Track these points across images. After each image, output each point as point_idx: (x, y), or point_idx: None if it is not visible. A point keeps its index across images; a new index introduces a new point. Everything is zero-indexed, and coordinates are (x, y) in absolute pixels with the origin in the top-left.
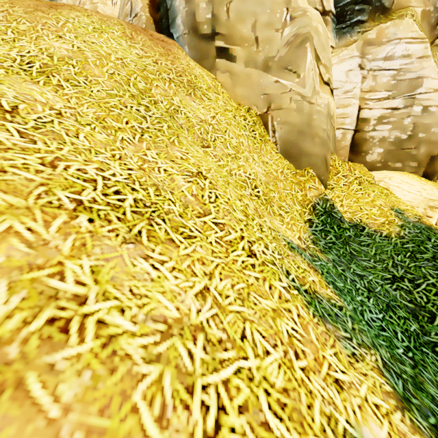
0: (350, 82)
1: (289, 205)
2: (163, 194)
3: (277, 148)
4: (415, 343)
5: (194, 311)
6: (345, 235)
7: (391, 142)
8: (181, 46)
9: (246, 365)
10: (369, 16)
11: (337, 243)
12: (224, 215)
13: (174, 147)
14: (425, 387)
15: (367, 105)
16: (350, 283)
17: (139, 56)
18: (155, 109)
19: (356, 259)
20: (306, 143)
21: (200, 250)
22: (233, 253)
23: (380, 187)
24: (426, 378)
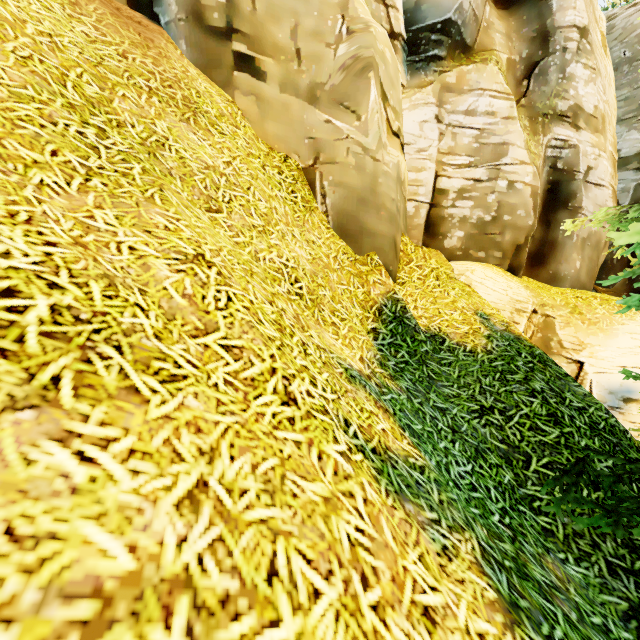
0: (425, 138)
1: (347, 309)
2: (123, 293)
3: (329, 222)
4: (510, 501)
5: (172, 544)
6: (422, 350)
7: (473, 223)
8: (174, 38)
9: (277, 638)
10: (448, 52)
11: (411, 362)
12: (242, 332)
13: (152, 207)
14: (529, 569)
15: (446, 172)
16: (430, 423)
17: (89, 38)
18: (119, 137)
19: (436, 385)
20: (370, 217)
21: (193, 402)
22: (256, 401)
23: (461, 283)
24: (527, 553)
